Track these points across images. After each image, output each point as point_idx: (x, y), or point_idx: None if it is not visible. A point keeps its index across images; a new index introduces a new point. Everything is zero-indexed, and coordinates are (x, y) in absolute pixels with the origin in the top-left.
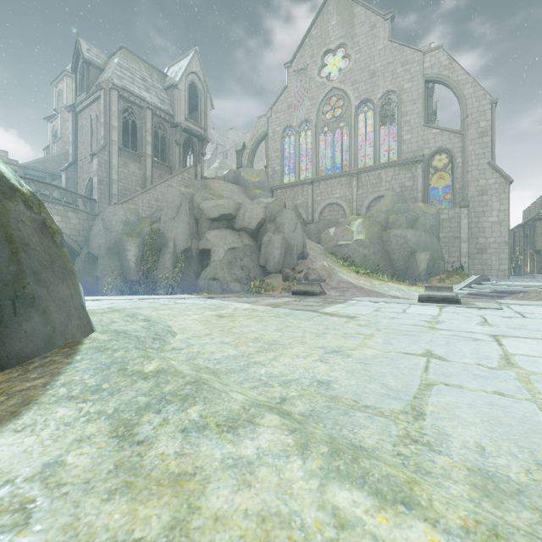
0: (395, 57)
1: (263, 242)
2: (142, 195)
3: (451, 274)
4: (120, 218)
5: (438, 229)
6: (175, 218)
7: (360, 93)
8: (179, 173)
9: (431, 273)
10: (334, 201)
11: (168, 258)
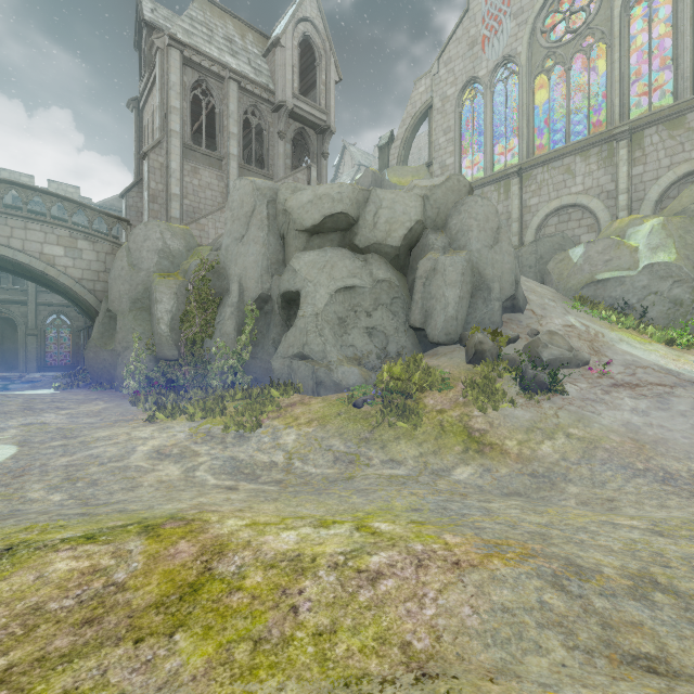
0: None
1: (419, 274)
2: (215, 215)
3: None
4: (154, 245)
5: None
6: (244, 236)
7: None
8: (280, 179)
9: None
10: (569, 200)
11: (229, 315)
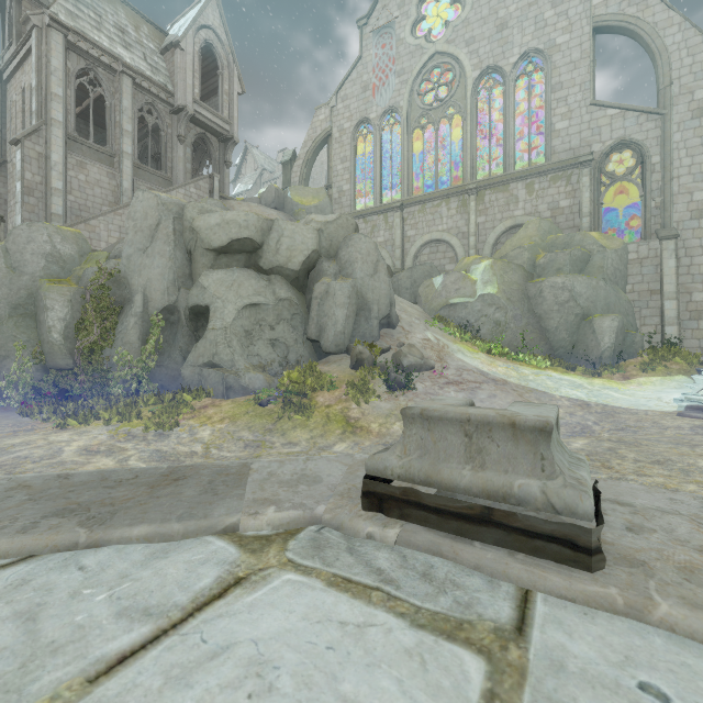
0: None
1: (315, 295)
2: (107, 216)
3: (664, 356)
4: (40, 248)
5: (624, 275)
6: (148, 248)
7: (481, 58)
8: (181, 185)
9: (620, 354)
10: (437, 236)
11: (132, 325)
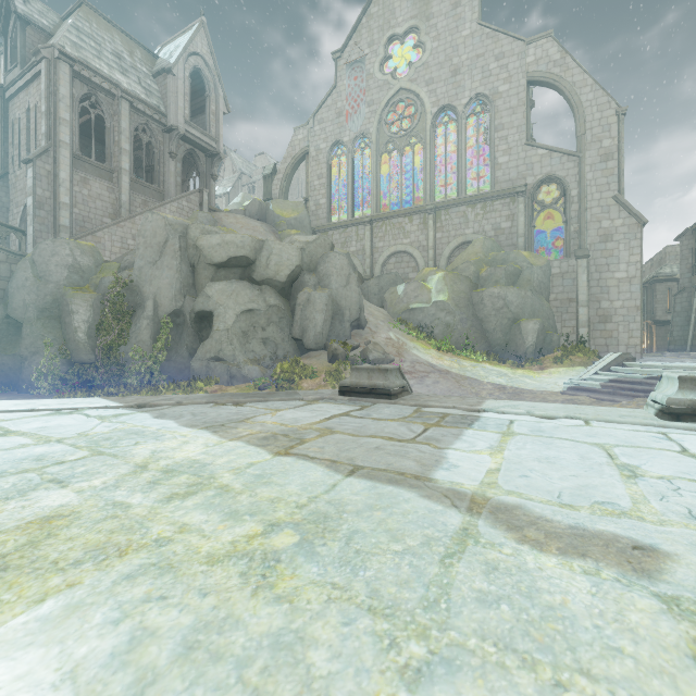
0: (486, 47)
1: (299, 302)
2: (111, 228)
3: (571, 351)
4: (63, 261)
5: (548, 287)
6: (157, 261)
7: (438, 97)
8: (174, 199)
9: (541, 350)
10: (402, 248)
11: (145, 326)
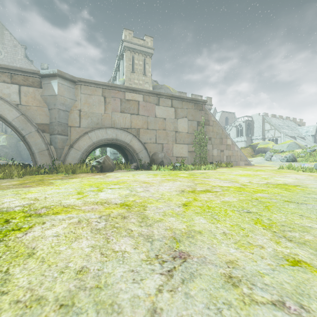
0: (27, 66)
1: None
2: None
3: None
4: None
5: None
6: None
7: None
8: None
9: None
10: None
11: None
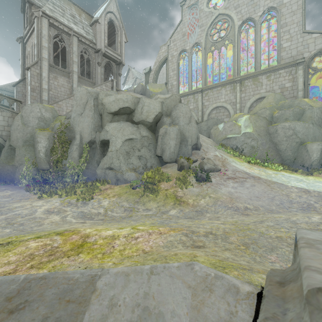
0: None
1: (160, 134)
2: (66, 100)
3: None
4: (36, 115)
5: None
6: (82, 113)
7: (242, 14)
8: (98, 85)
9: None
10: (220, 104)
11: (75, 149)
